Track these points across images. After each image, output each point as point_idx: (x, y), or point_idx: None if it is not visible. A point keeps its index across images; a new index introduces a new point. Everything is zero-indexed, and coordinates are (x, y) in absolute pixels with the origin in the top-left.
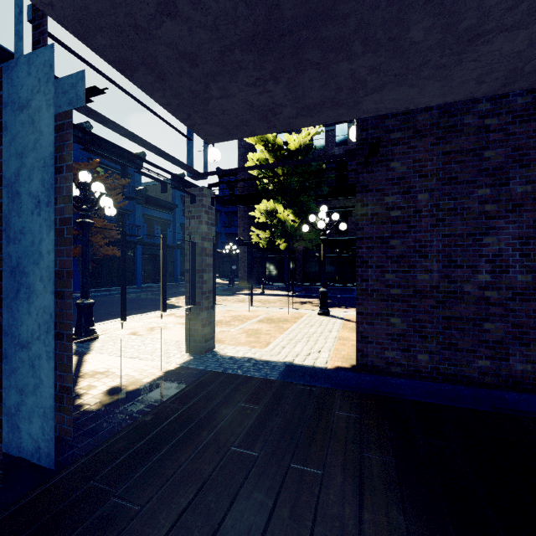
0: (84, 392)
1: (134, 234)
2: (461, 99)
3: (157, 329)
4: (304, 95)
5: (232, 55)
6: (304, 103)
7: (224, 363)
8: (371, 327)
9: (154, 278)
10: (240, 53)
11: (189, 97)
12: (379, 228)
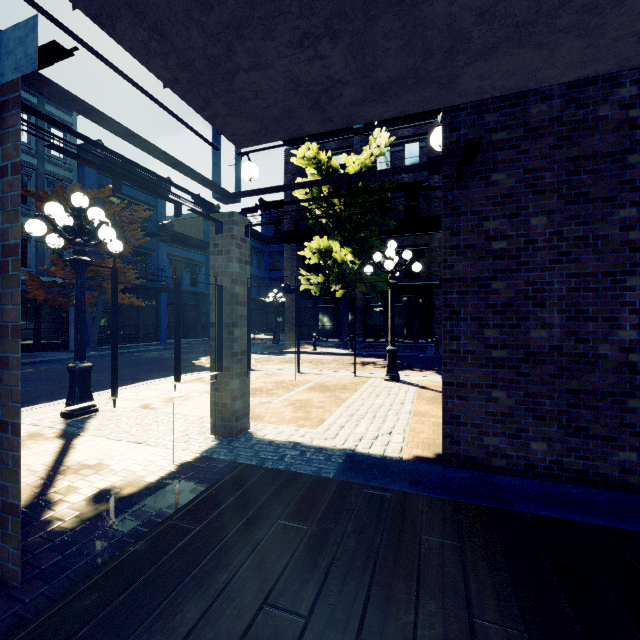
0: (59, 497)
1: (157, 279)
2: (608, 70)
3: (177, 400)
4: (375, 63)
5: None
6: (374, 78)
7: (262, 451)
8: (464, 402)
9: (182, 332)
10: None
11: (205, 68)
12: (476, 265)
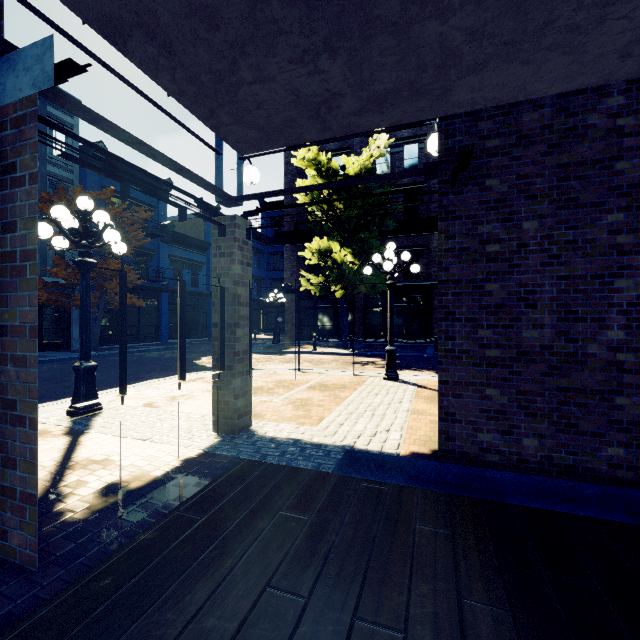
0: (69, 491)
1: (158, 279)
2: (594, 83)
3: (179, 399)
4: (372, 77)
5: (267, 9)
6: (371, 91)
7: (263, 448)
8: (459, 400)
9: None
10: (280, 4)
11: (210, 82)
12: (470, 267)
